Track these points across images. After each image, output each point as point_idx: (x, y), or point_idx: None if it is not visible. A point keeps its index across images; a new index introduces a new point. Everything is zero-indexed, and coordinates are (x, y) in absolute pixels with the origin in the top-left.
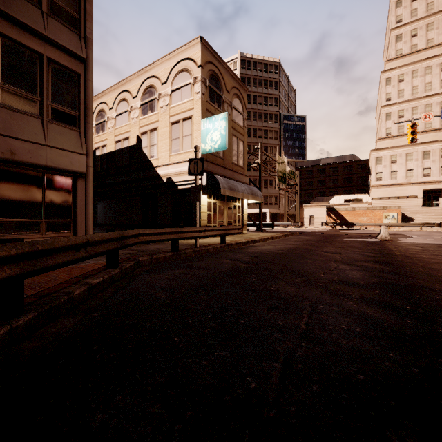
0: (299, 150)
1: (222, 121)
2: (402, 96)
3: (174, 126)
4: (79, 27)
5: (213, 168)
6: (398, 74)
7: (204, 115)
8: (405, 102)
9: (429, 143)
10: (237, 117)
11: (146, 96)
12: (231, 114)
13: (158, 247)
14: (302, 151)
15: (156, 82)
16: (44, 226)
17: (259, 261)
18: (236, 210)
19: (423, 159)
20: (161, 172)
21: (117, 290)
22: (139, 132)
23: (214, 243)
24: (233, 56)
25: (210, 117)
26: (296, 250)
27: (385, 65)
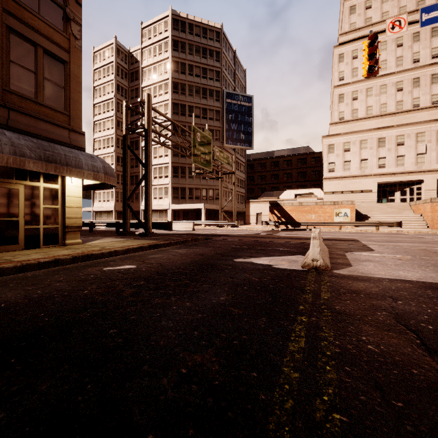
0: (245, 135)
1: None
2: (356, 75)
3: None
4: None
5: None
6: (352, 49)
7: None
8: (359, 82)
9: (385, 129)
10: (34, 0)
11: None
12: None
13: None
14: (248, 137)
15: None
16: None
17: None
18: (38, 198)
19: (378, 148)
20: None
21: None
22: None
23: None
24: (163, 14)
25: None
26: None
27: (338, 40)
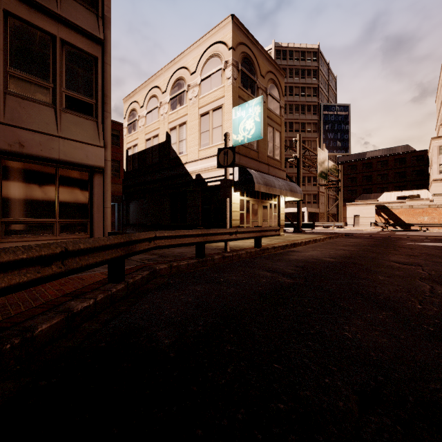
0: (341, 142)
1: (256, 106)
2: None
3: (203, 117)
4: (96, 5)
5: (246, 161)
6: None
7: (235, 103)
8: None
9: None
10: (273, 105)
11: (174, 89)
12: (266, 102)
13: (183, 251)
14: (344, 144)
15: (185, 73)
16: (58, 226)
17: (308, 274)
18: (272, 209)
19: None
20: (190, 168)
21: (112, 317)
22: (168, 128)
23: (247, 247)
24: (267, 48)
25: (243, 104)
26: (353, 258)
27: None
